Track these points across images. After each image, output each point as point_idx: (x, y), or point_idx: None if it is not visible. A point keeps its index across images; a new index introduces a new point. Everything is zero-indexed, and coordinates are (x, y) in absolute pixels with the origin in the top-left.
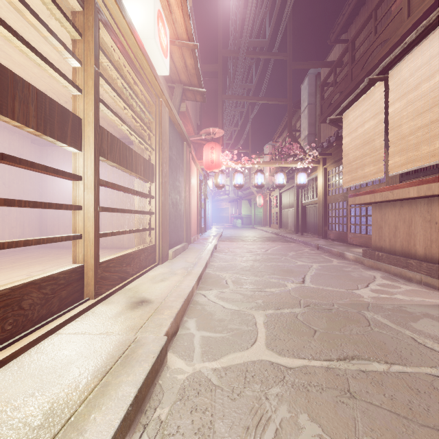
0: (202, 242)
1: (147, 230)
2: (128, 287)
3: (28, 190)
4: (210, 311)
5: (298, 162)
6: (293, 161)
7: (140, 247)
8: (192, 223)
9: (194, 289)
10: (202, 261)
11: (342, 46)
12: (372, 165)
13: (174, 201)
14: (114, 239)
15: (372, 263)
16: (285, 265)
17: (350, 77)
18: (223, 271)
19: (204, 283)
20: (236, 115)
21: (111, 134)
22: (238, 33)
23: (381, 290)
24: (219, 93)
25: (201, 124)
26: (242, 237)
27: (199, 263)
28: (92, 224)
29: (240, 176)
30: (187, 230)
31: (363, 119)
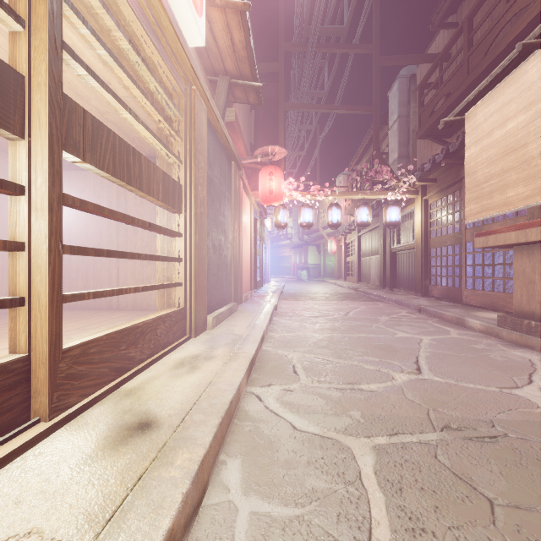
0: (257, 301)
1: (169, 287)
2: (128, 386)
3: None
4: (270, 436)
5: (389, 192)
6: (381, 191)
7: (157, 314)
8: (243, 275)
9: (242, 388)
10: (256, 333)
11: (448, 34)
12: (521, 185)
13: (216, 243)
14: (137, 296)
15: (518, 336)
16: (380, 338)
17: (466, 69)
18: (288, 348)
19: (258, 371)
20: (301, 135)
21: (93, 118)
22: (306, 17)
23: None
24: (280, 101)
25: (256, 144)
26: (310, 294)
27: (251, 335)
28: (45, 278)
29: (308, 212)
30: (236, 285)
31: (505, 114)
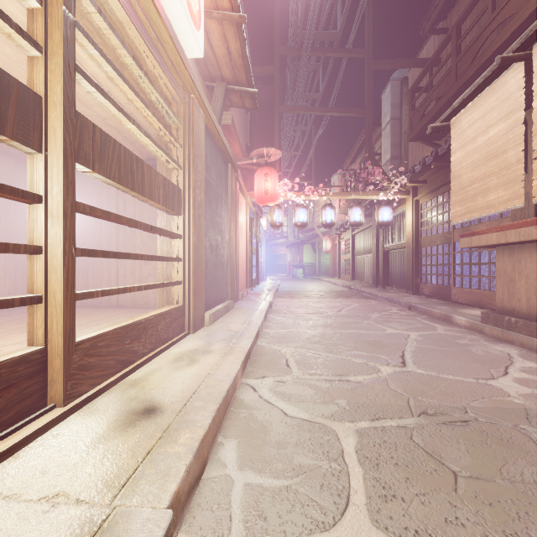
0: (253, 299)
1: (169, 285)
2: (133, 377)
3: (21, 230)
4: (263, 421)
5: (381, 193)
6: (373, 191)
7: (158, 311)
8: (240, 273)
9: (238, 379)
10: (251, 329)
11: (439, 39)
12: (501, 189)
13: (213, 243)
14: (136, 294)
15: (499, 332)
16: (369, 334)
17: (454, 75)
18: (281, 343)
19: (253, 365)
20: (296, 136)
21: (101, 131)
22: (300, 22)
23: (532, 381)
24: (276, 103)
25: (252, 145)
26: (305, 292)
27: (247, 331)
28: (61, 278)
29: (303, 212)
30: (232, 284)
31: (487, 122)
